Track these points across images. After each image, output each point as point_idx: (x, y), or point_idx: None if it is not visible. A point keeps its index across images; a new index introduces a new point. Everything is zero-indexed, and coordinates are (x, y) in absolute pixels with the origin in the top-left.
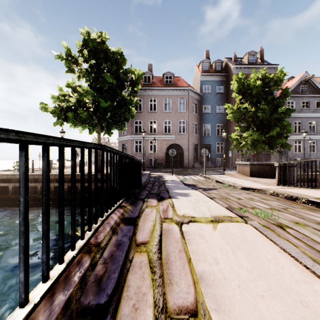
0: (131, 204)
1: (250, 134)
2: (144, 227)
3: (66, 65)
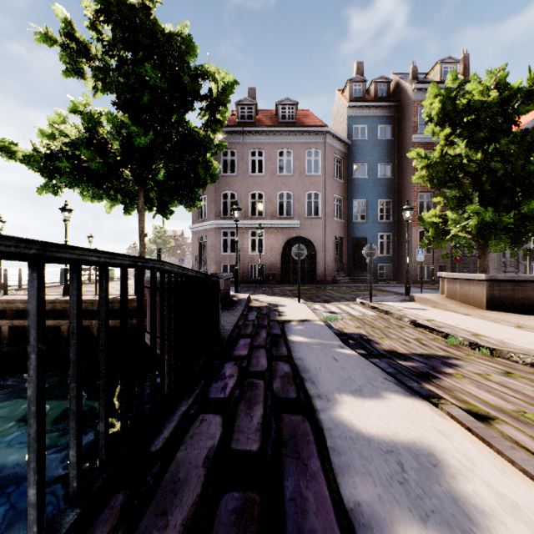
0: None
1: (477, 210)
2: None
3: (65, 60)
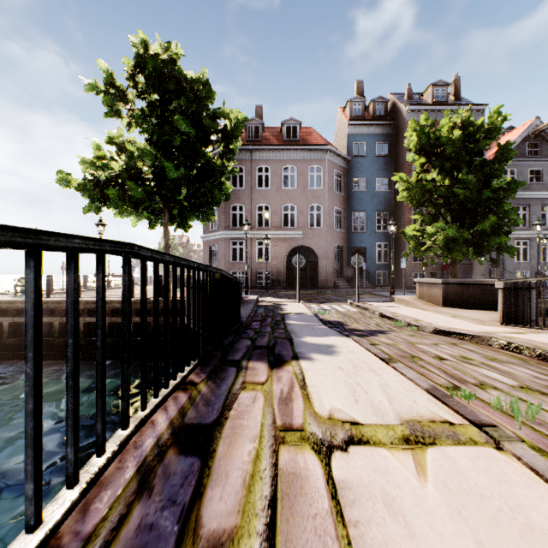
0: (209, 378)
1: (442, 227)
2: (228, 465)
3: (106, 103)
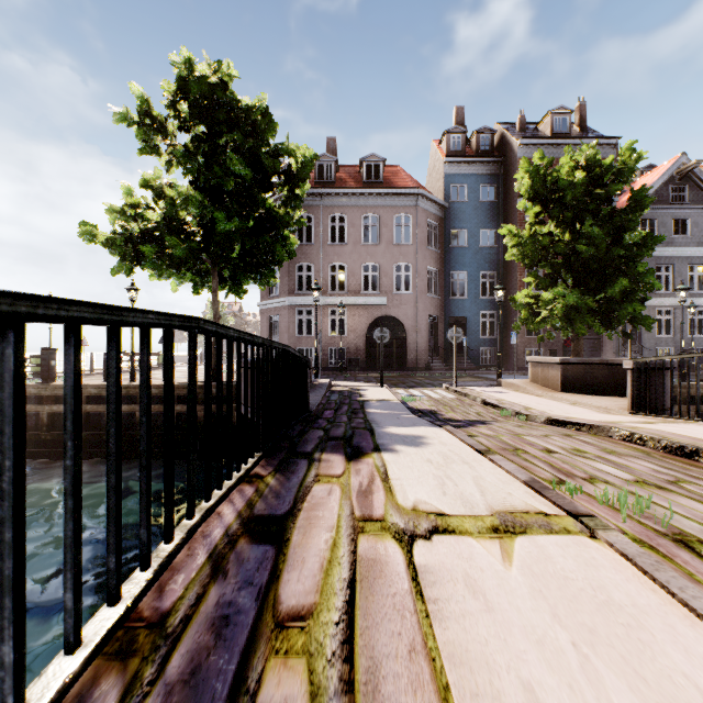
0: (277, 471)
1: (561, 293)
2: (304, 552)
3: (140, 136)
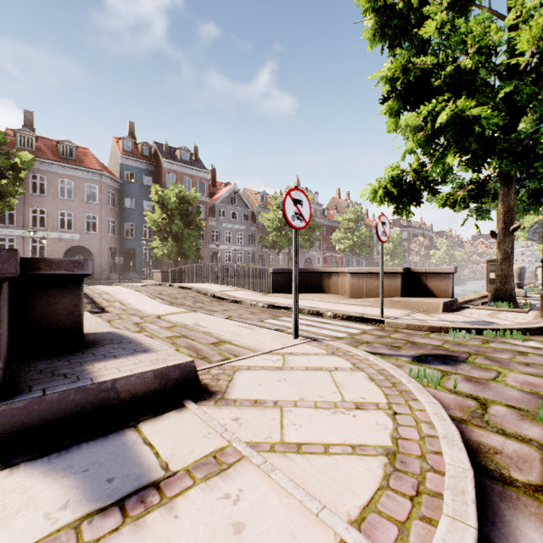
0: None
1: (166, 245)
2: None
3: None
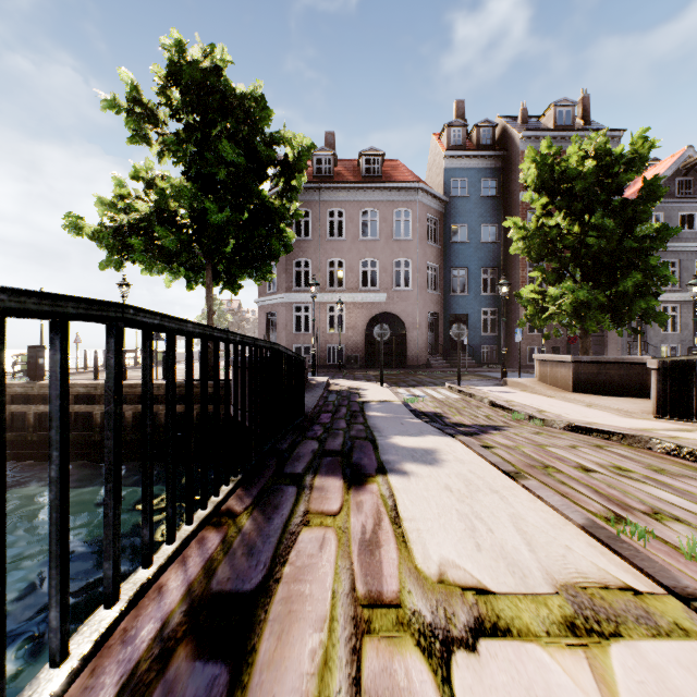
0: (256, 505)
1: (570, 288)
2: (276, 682)
3: (130, 125)
